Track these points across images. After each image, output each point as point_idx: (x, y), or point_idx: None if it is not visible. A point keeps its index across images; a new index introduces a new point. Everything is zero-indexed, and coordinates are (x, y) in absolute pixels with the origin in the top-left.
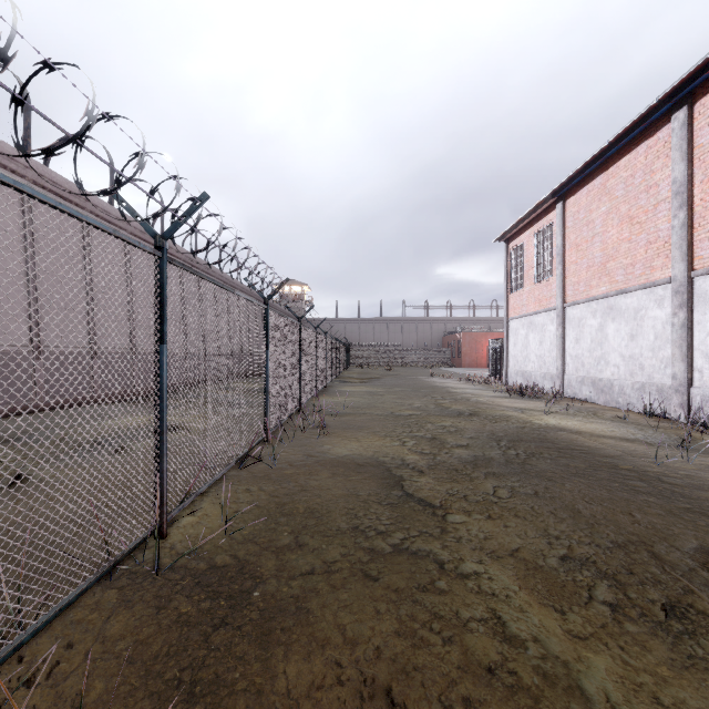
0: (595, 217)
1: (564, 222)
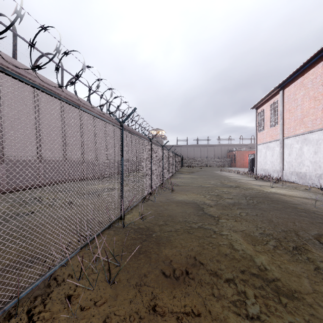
0: (298, 97)
1: (283, 99)
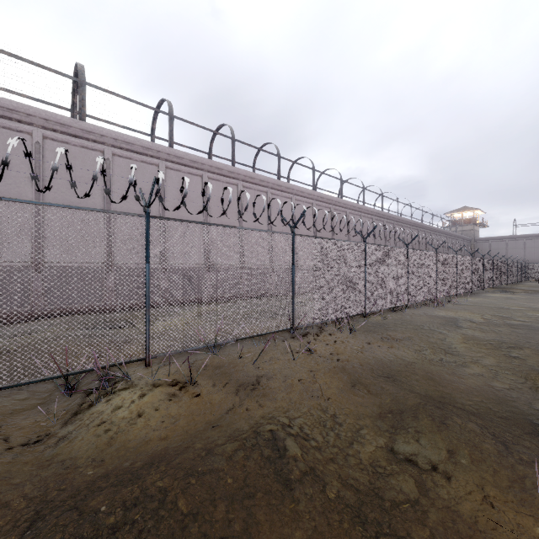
0: None
1: None
